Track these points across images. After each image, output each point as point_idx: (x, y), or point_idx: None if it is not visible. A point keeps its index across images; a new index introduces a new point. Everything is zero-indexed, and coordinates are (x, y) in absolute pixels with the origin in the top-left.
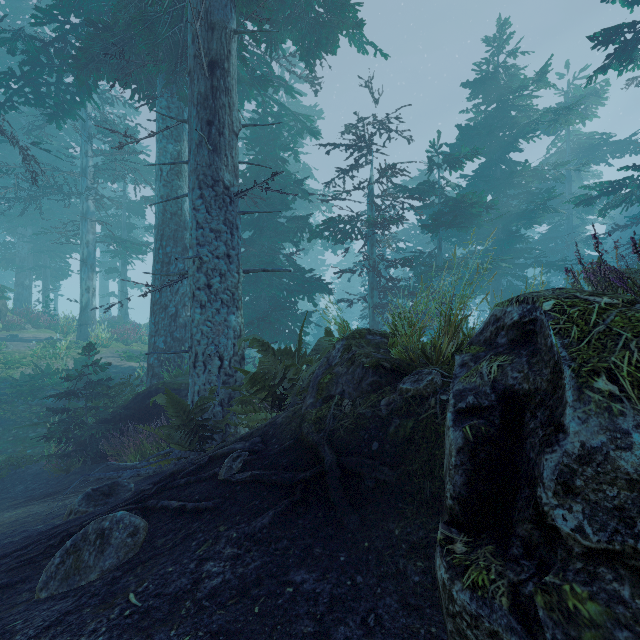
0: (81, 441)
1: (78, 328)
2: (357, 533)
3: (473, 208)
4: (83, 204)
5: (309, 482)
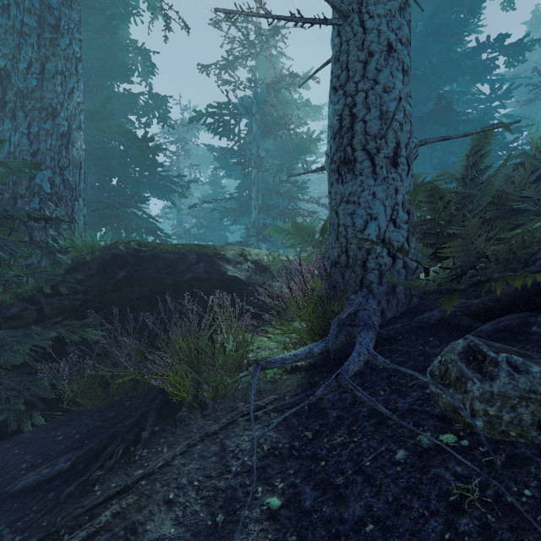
0: None
1: None
2: None
3: None
4: None
5: None
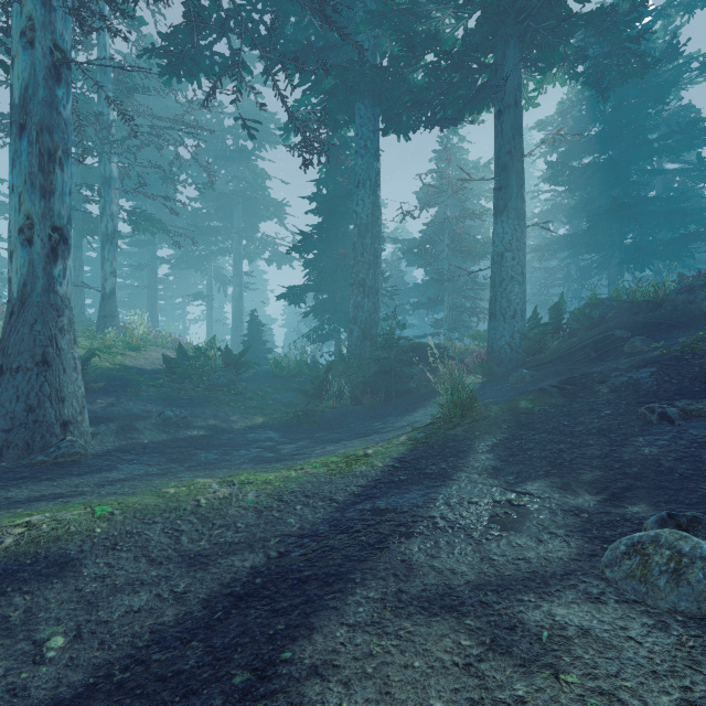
0: (371, 387)
1: (100, 320)
2: (697, 327)
3: None
4: (105, 165)
5: (668, 326)
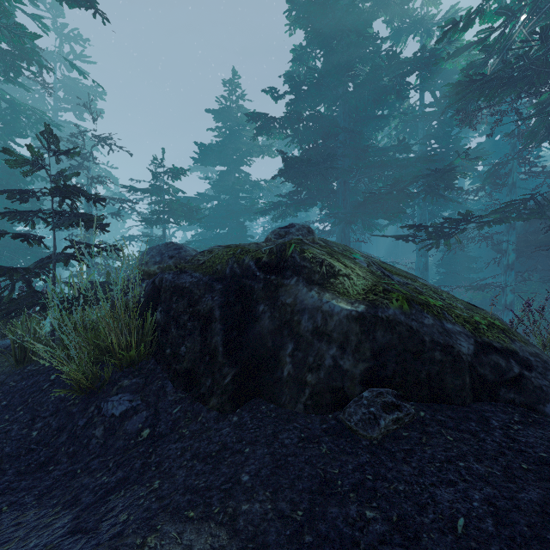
0: None
1: None
2: None
3: (187, 209)
4: None
5: None
